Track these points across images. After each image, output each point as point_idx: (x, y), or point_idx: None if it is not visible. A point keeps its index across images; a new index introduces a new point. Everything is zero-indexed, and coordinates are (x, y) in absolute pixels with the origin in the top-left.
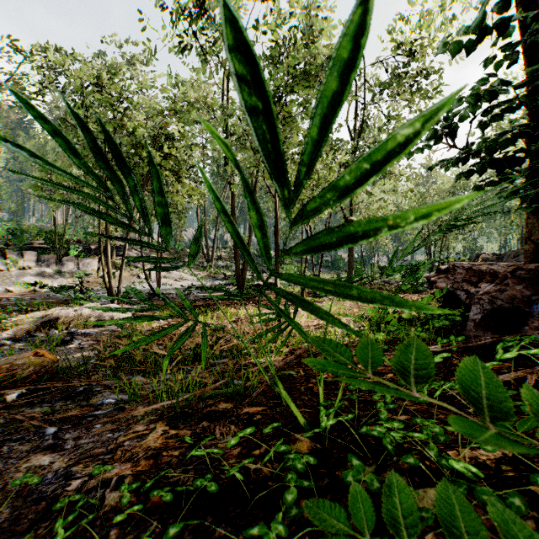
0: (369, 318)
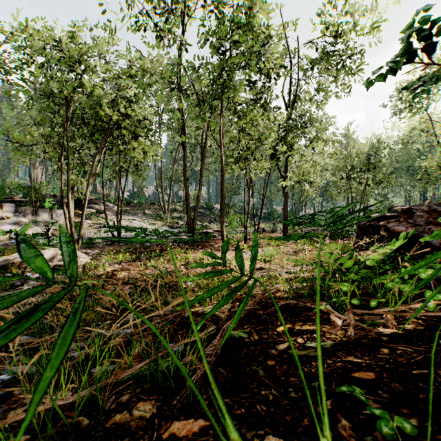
0: (321, 264)
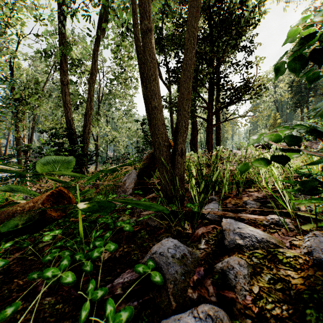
0: None
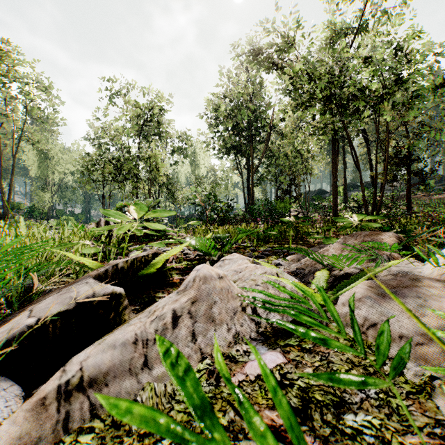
0: None
